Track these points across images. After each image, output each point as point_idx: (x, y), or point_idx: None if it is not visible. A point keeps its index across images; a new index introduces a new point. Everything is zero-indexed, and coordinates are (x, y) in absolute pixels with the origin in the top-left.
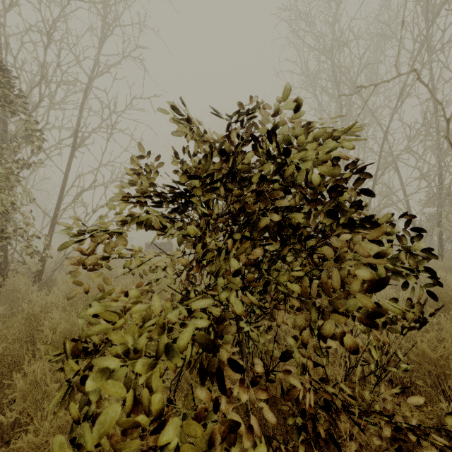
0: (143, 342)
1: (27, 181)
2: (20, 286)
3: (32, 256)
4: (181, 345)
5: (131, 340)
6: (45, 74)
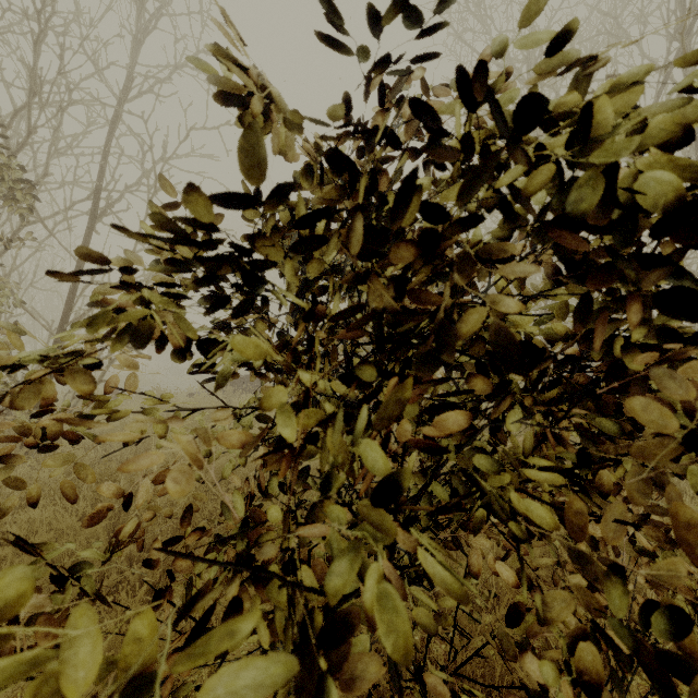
0: None
1: (10, 271)
2: None
3: None
4: None
5: None
6: (38, 85)
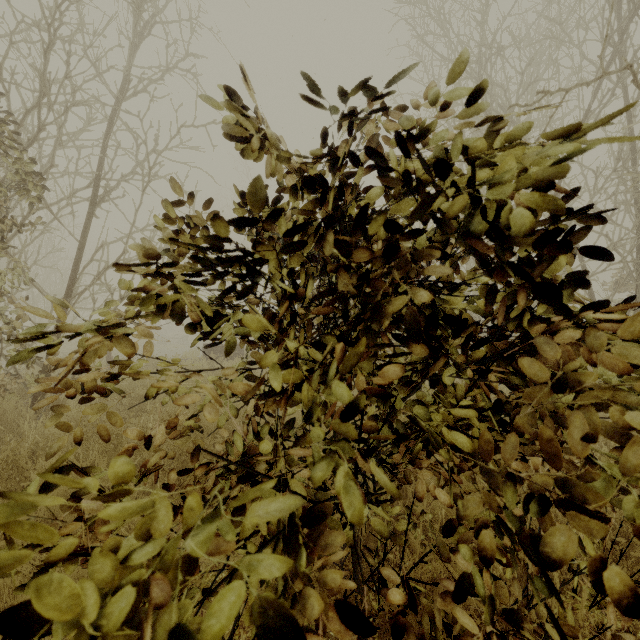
0: (119, 619)
1: (21, 251)
2: (7, 412)
3: (27, 365)
4: (216, 632)
5: (96, 605)
6: (47, 89)
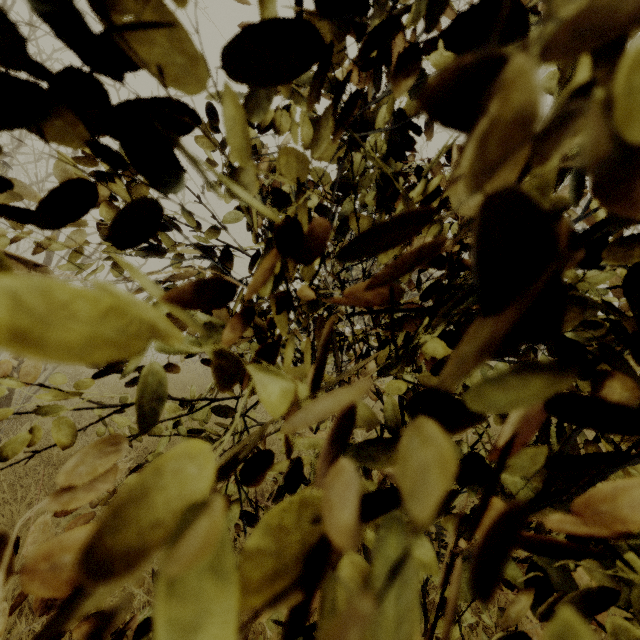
0: None
1: None
2: None
3: None
4: None
5: None
6: None
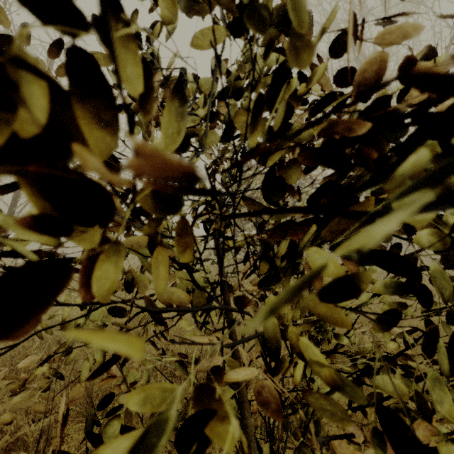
0: None
1: None
2: None
3: None
4: None
5: None
6: None
